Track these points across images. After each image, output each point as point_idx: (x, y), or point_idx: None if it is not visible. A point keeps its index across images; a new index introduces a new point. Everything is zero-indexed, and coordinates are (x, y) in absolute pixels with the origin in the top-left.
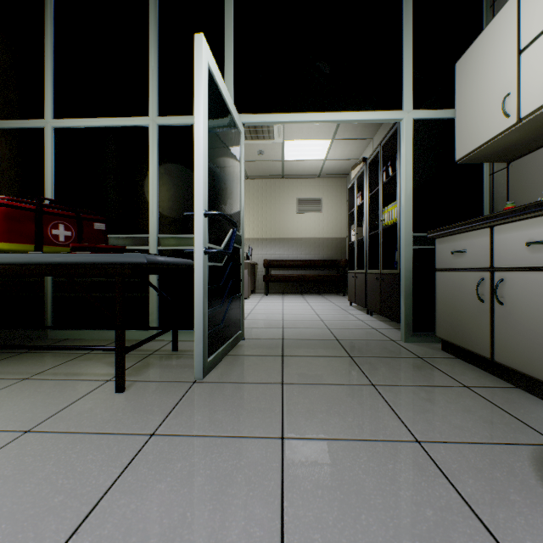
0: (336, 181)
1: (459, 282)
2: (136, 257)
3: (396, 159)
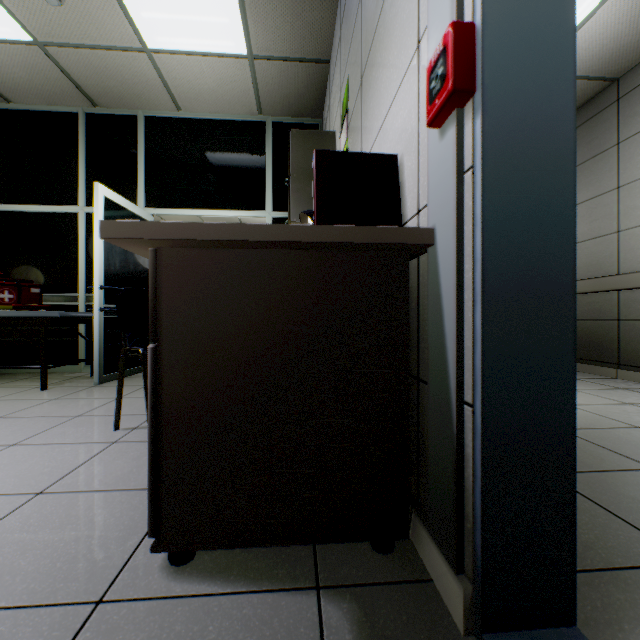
0: None
1: None
2: (53, 314)
3: None
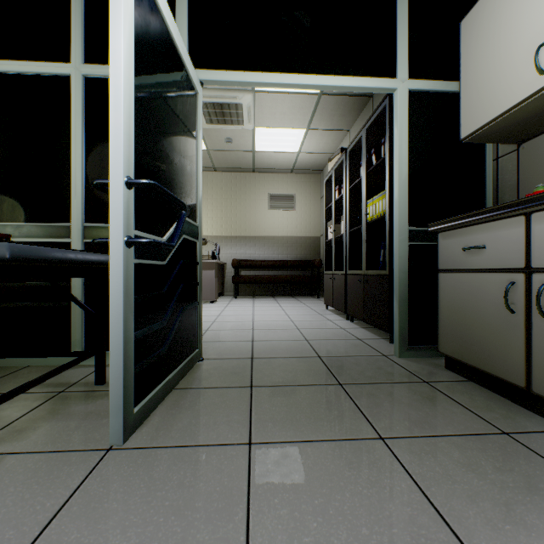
0: (310, 178)
1: (474, 287)
2: None
3: (381, 145)
